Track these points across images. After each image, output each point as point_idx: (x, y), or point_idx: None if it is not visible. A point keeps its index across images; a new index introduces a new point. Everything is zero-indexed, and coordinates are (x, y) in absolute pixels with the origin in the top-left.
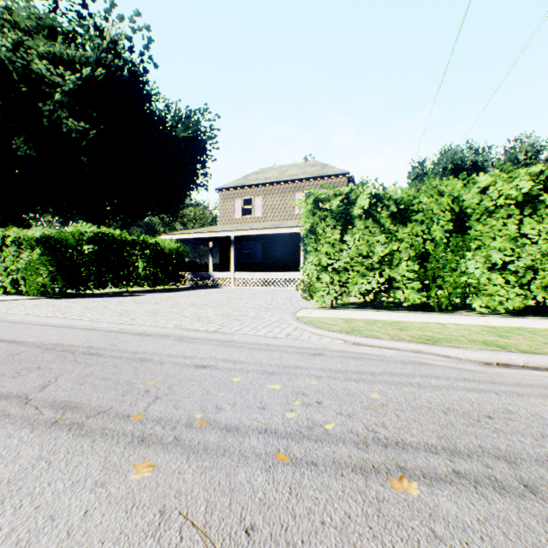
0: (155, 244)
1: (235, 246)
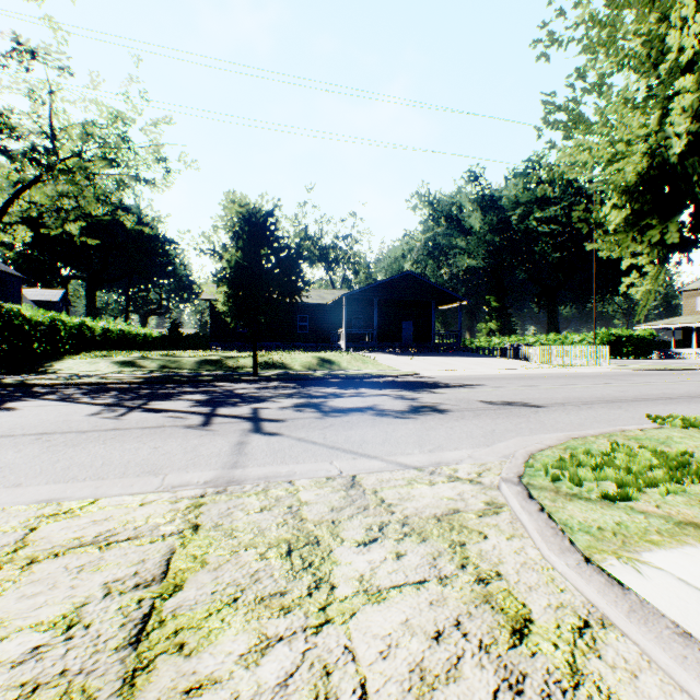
0: (635, 334)
1: (694, 332)
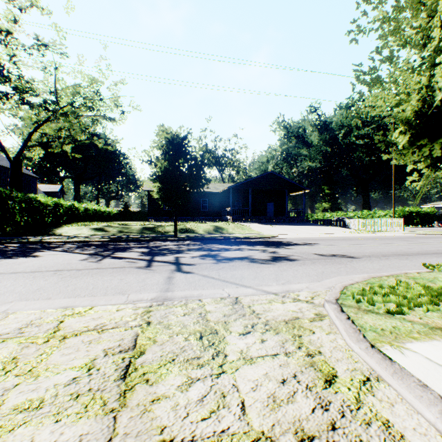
0: (422, 211)
1: None
